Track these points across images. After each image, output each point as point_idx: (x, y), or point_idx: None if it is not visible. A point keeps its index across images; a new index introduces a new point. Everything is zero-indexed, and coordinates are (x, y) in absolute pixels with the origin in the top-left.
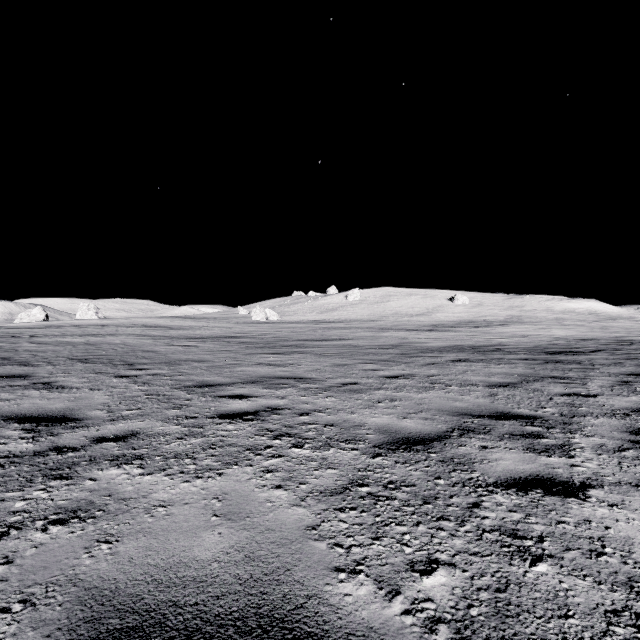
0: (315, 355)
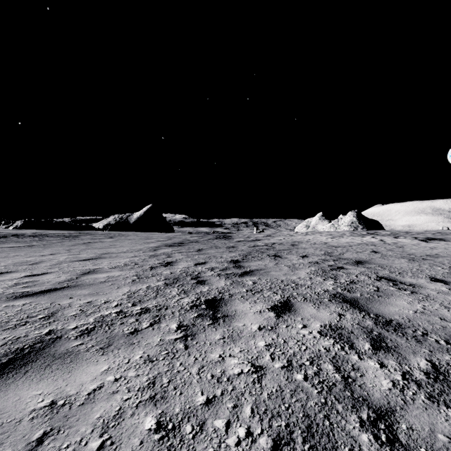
0: None
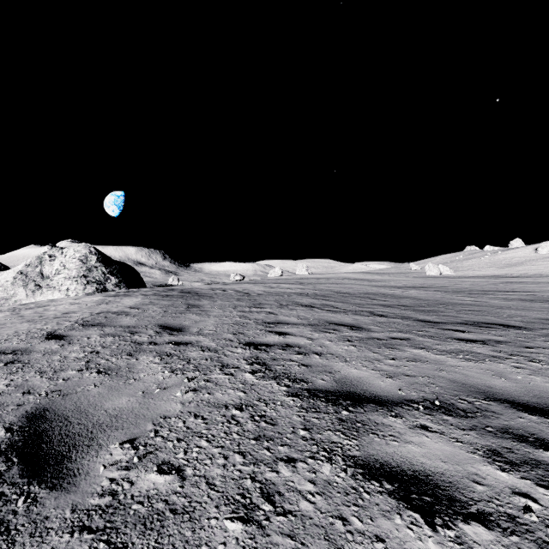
0: (500, 299)
